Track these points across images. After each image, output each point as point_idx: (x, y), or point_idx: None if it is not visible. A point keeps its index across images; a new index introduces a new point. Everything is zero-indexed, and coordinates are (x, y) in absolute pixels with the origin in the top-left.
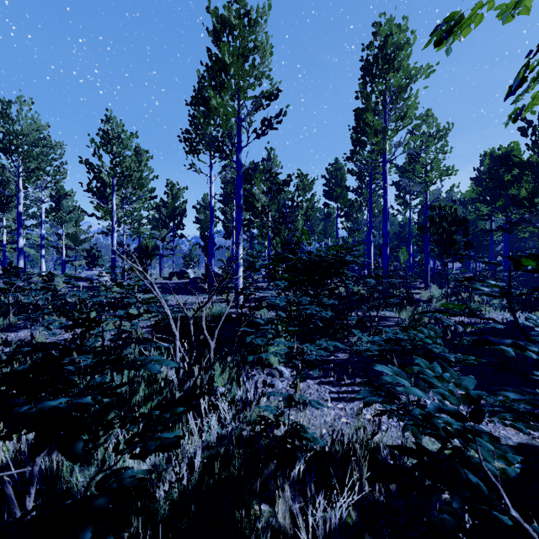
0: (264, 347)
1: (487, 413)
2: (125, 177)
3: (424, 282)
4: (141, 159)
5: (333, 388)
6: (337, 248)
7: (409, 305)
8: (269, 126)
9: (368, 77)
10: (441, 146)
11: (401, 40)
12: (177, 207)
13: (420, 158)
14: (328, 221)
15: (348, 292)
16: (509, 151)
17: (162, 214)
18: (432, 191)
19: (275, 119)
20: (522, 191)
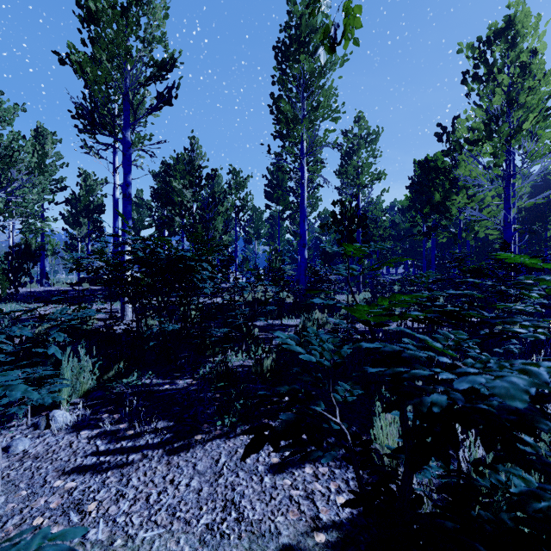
0: (53, 380)
1: (286, 477)
2: (3, 157)
3: (357, 287)
4: (45, 142)
5: (104, 445)
6: (164, 238)
7: (328, 311)
8: (161, 100)
9: (281, 59)
10: (371, 150)
11: (314, 22)
12: (92, 201)
13: (352, 161)
14: (276, 224)
15: (252, 298)
16: (435, 160)
17: (73, 208)
18: (376, 199)
19: (168, 92)
20: (436, 195)
